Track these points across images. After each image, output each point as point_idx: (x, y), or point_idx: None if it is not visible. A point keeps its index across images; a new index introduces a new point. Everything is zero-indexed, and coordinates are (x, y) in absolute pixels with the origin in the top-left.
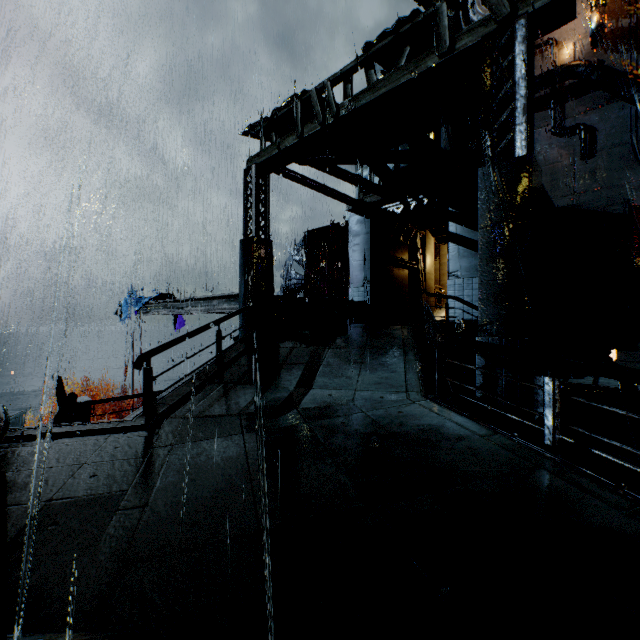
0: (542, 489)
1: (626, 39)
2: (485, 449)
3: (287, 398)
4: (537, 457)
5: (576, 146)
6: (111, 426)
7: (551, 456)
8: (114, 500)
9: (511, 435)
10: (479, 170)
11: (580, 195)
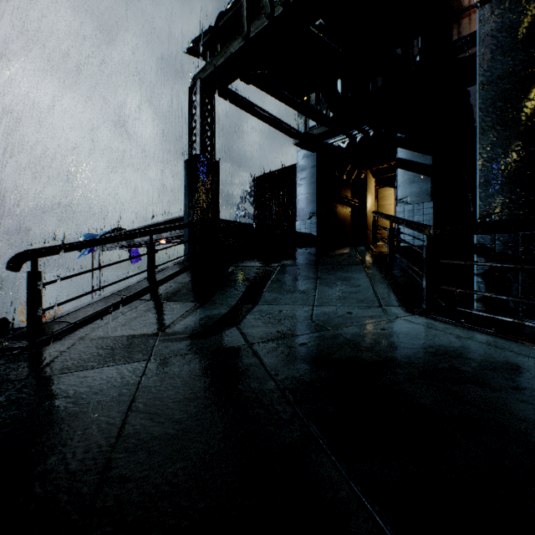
0: None
1: None
2: None
3: (225, 315)
4: None
5: None
6: None
7: None
8: None
9: None
10: (479, 11)
11: None
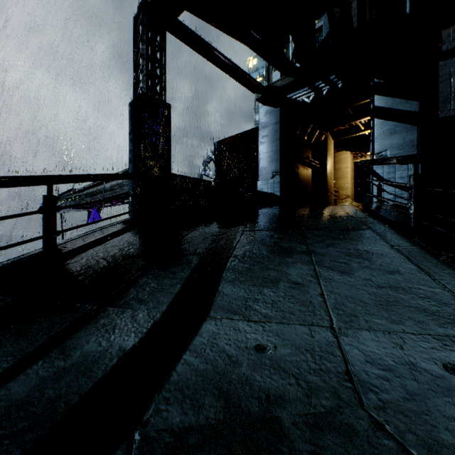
0: None
1: None
2: None
3: (124, 359)
4: None
5: (452, 67)
6: None
7: None
8: None
9: None
10: None
11: None
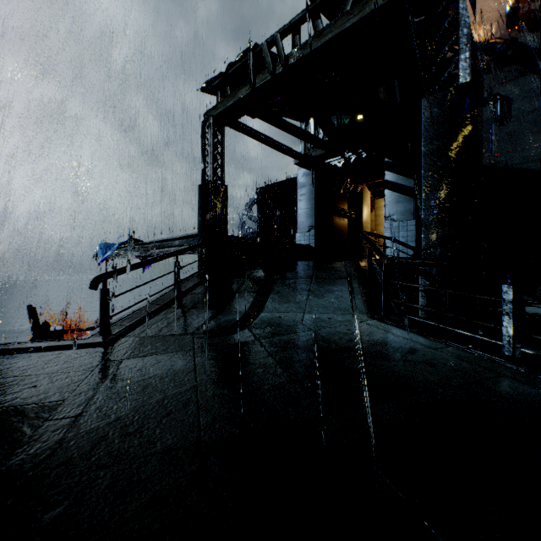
0: (515, 397)
1: (537, 20)
2: (441, 360)
3: (239, 320)
4: (498, 367)
5: (493, 114)
6: (66, 343)
7: (513, 366)
8: (46, 410)
9: (465, 347)
10: (423, 100)
11: (496, 156)
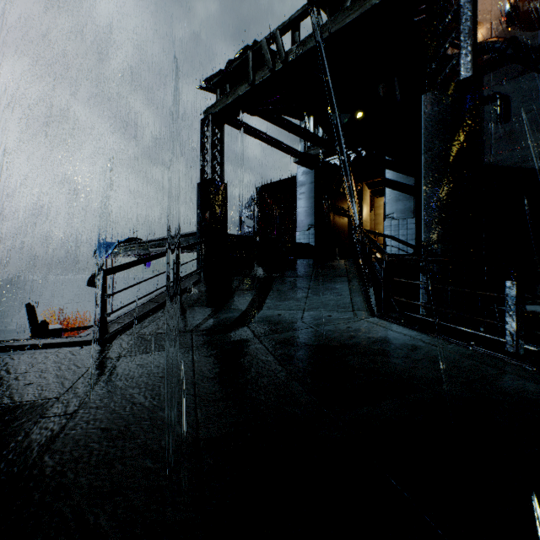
0: (520, 394)
1: (537, 18)
2: (443, 357)
3: (238, 317)
4: (502, 364)
5: (492, 113)
6: (63, 341)
7: (517, 362)
8: (41, 407)
9: (468, 344)
10: (424, 96)
11: (496, 155)
